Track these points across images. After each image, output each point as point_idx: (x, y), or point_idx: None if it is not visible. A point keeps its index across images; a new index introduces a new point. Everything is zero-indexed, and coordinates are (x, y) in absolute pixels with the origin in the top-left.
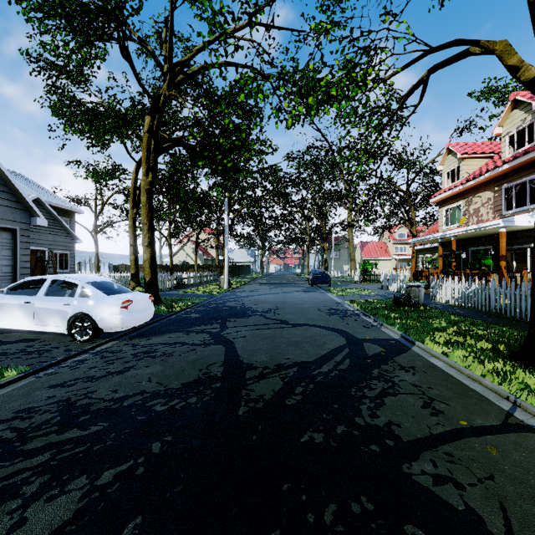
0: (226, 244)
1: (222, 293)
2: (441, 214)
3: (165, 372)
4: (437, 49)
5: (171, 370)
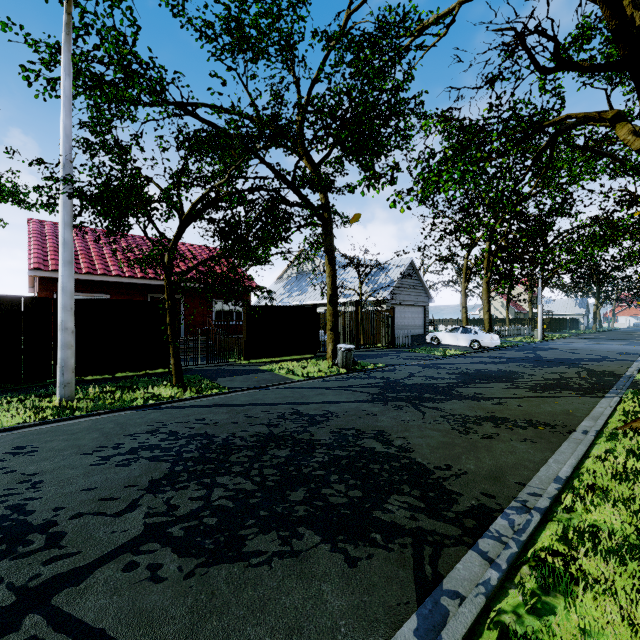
0: (540, 303)
1: (535, 342)
2: None
3: (513, 355)
4: None
5: (515, 355)
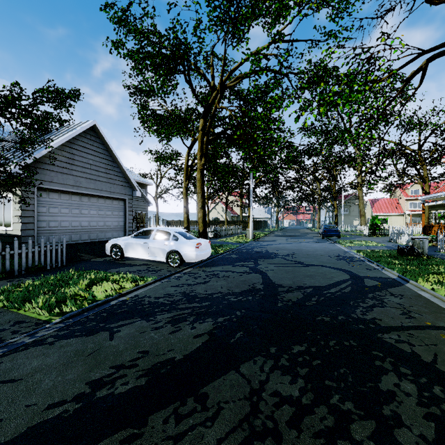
0: (251, 204)
1: (249, 242)
2: None
3: (228, 285)
4: (429, 51)
5: (232, 284)
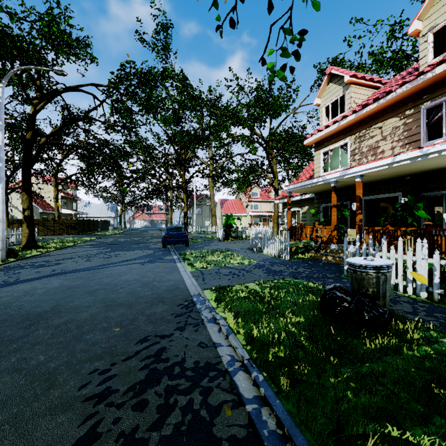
0: (0, 180)
1: None
2: (318, 158)
3: None
4: None
5: None
